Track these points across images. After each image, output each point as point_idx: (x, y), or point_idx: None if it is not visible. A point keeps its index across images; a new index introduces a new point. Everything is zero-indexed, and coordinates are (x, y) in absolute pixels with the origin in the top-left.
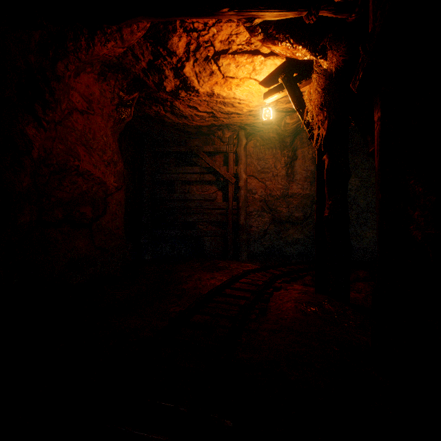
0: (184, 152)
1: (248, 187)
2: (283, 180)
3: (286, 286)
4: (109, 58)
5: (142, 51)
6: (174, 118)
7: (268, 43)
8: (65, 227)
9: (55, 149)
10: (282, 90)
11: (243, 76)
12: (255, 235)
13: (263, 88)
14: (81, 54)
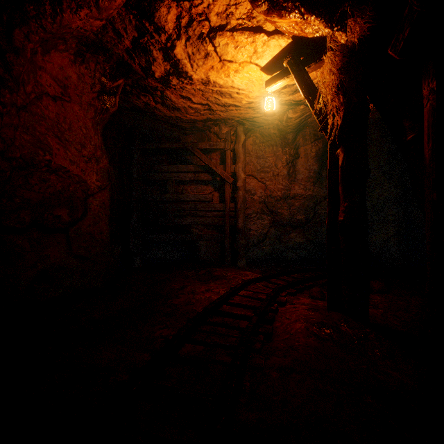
0: (177, 149)
1: (247, 187)
2: (284, 180)
3: (291, 299)
4: (85, 34)
5: (125, 25)
6: (166, 111)
7: (273, 15)
8: (34, 232)
9: (18, 140)
10: (288, 76)
11: (243, 59)
12: (255, 239)
13: (265, 75)
14: (46, 21)
